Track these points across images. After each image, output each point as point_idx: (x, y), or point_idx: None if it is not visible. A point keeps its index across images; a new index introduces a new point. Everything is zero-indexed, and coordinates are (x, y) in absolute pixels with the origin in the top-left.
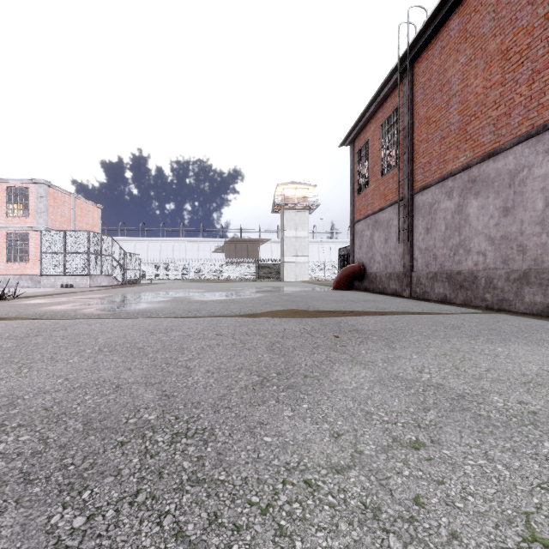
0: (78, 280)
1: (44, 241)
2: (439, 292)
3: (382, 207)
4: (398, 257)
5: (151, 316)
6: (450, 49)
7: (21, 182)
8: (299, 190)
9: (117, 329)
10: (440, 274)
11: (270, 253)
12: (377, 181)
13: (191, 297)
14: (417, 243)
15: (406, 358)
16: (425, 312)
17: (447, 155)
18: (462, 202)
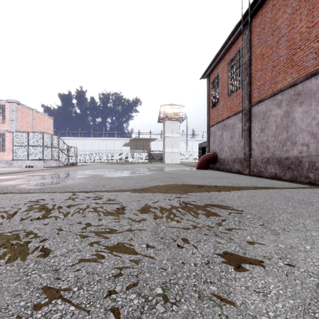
0: (36, 163)
1: (14, 138)
2: (271, 171)
3: (228, 116)
4: (240, 148)
5: (68, 190)
6: (280, 5)
7: (0, 101)
8: (174, 109)
9: (28, 205)
10: (272, 159)
11: (157, 147)
12: (225, 99)
13: (104, 174)
14: (254, 138)
15: (301, 251)
16: (268, 187)
17: (277, 78)
18: (289, 110)
